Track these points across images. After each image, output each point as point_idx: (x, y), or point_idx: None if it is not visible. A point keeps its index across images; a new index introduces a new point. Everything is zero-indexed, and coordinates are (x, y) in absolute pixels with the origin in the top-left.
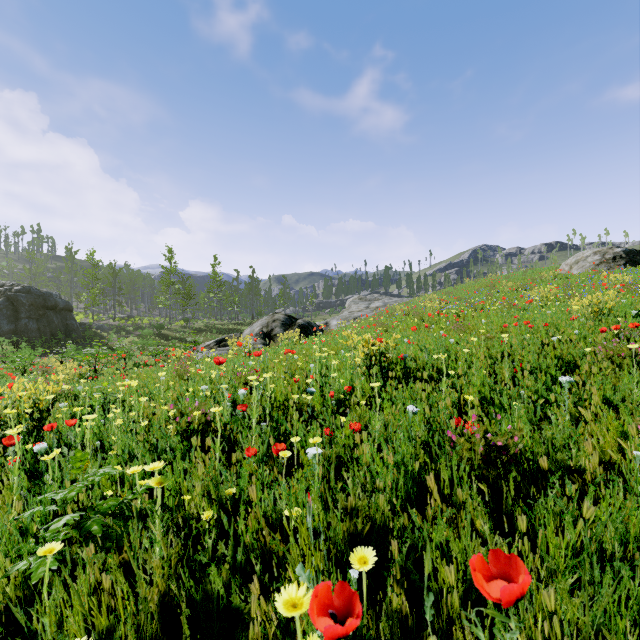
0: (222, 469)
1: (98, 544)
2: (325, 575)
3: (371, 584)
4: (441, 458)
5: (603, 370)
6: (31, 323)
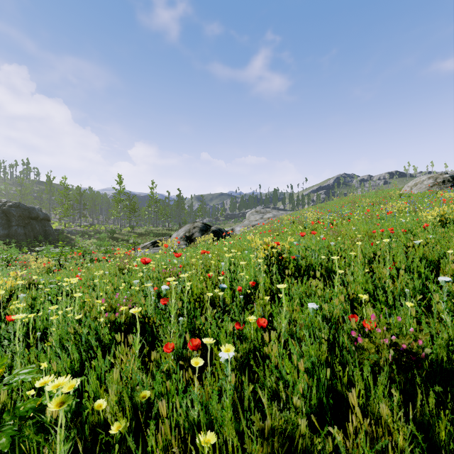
0: (136, 374)
1: None
2: None
3: None
4: (348, 360)
5: None
6: (19, 229)
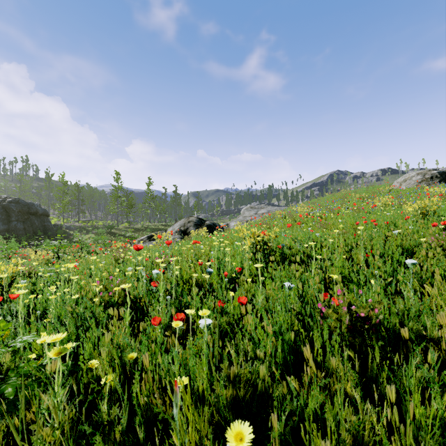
0: (125, 337)
1: (10, 405)
2: (209, 438)
3: (251, 445)
4: (313, 327)
5: (437, 255)
6: (19, 224)
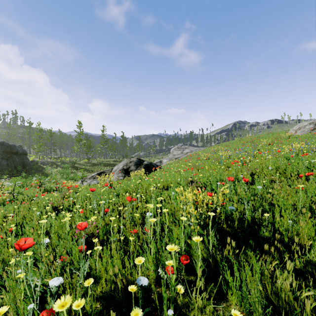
0: None
1: None
2: None
3: None
4: None
5: None
6: (3, 161)
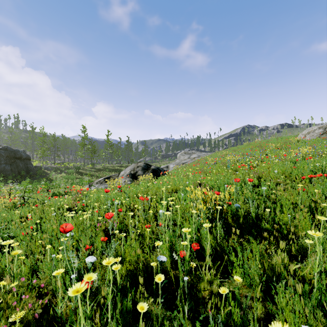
0: None
1: None
2: None
3: None
4: None
5: None
6: (7, 166)
